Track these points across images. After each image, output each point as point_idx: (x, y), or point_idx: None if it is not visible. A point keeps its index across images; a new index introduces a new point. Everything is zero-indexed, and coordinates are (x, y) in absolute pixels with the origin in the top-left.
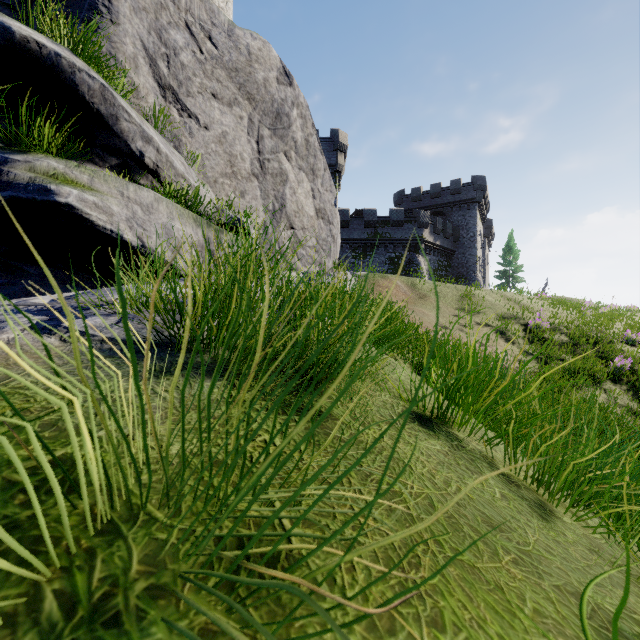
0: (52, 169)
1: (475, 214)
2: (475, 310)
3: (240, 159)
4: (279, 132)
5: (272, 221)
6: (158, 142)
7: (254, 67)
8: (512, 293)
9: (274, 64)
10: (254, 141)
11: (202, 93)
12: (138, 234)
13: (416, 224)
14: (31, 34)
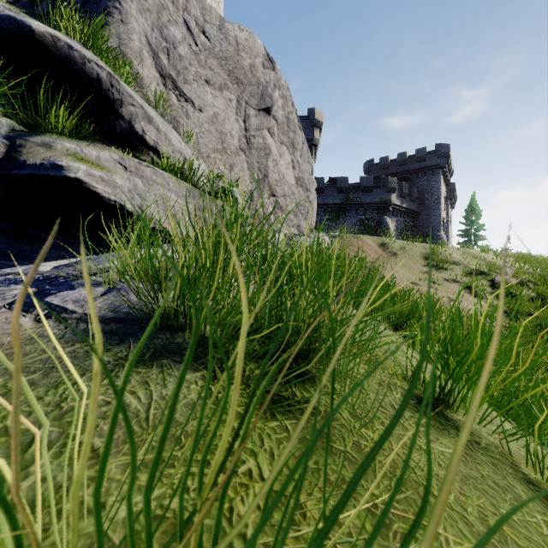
0: (65, 148)
1: (439, 179)
2: (442, 267)
3: (229, 136)
4: (263, 111)
5: (257, 190)
6: (157, 122)
7: (241, 55)
8: (477, 250)
9: (259, 52)
10: (241, 120)
11: (197, 80)
12: (138, 204)
13: (384, 189)
14: (48, 31)
